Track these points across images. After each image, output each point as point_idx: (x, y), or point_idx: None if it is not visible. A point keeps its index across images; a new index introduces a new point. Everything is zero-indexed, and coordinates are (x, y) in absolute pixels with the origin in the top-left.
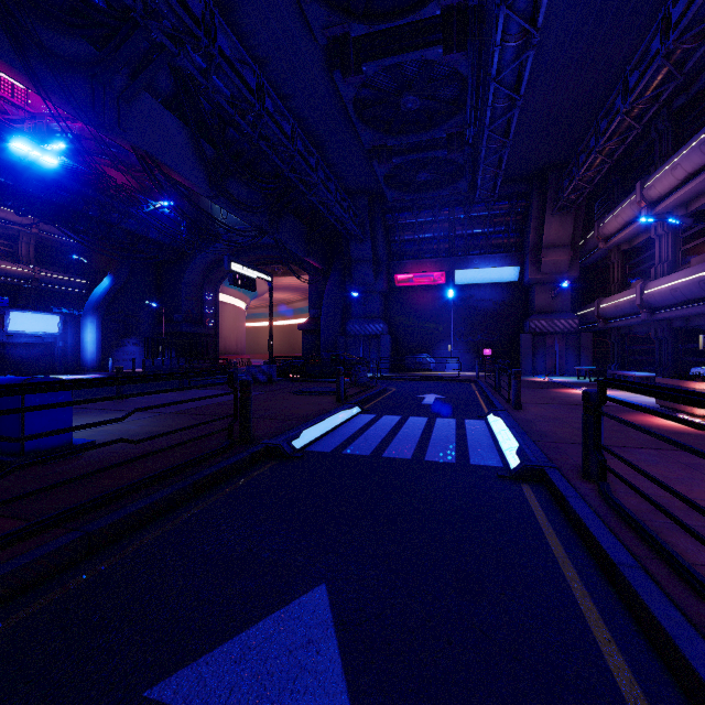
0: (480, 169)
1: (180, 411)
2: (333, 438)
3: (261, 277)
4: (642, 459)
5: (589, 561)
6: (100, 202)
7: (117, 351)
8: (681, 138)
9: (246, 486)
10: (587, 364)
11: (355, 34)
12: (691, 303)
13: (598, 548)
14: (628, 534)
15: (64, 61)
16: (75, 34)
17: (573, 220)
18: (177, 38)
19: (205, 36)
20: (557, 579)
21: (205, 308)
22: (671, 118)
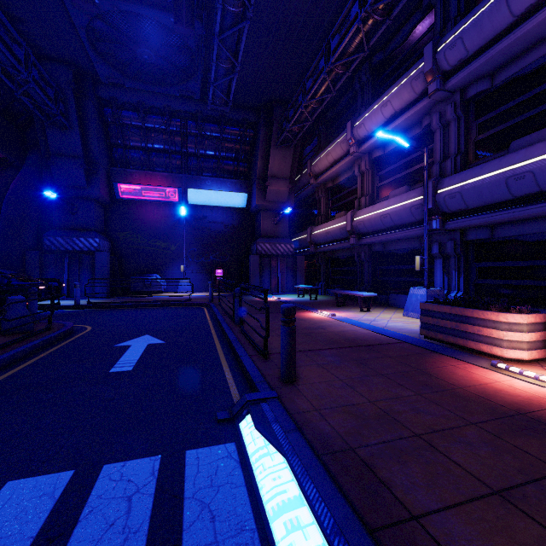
0: (215, 49)
1: None
2: None
3: None
4: None
5: None
6: None
7: None
8: (378, 90)
9: None
10: (301, 282)
11: None
12: (396, 229)
13: None
14: None
15: None
16: None
17: (292, 156)
18: None
19: None
20: None
21: None
22: (371, 72)
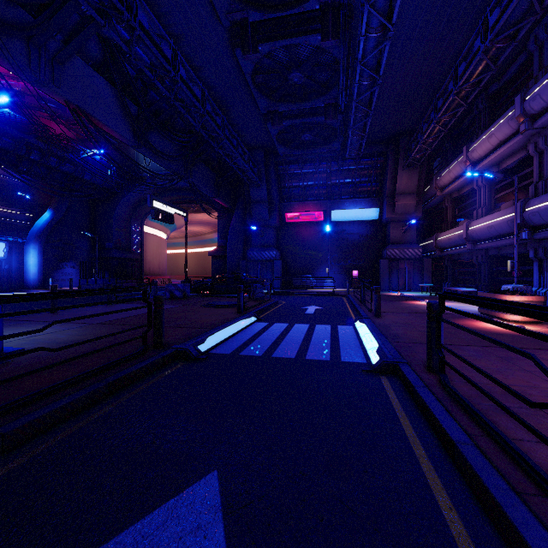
0: (350, 132)
1: (105, 322)
2: (233, 342)
3: (178, 213)
4: (470, 355)
5: (433, 439)
6: (41, 148)
7: (56, 273)
8: (494, 115)
9: (156, 385)
10: (428, 282)
11: (252, 20)
12: (501, 237)
13: (440, 428)
14: (463, 416)
15: (1, 23)
16: (12, 2)
17: (418, 174)
18: (104, 12)
19: (127, 12)
20: (409, 456)
21: (132, 238)
22: (487, 100)
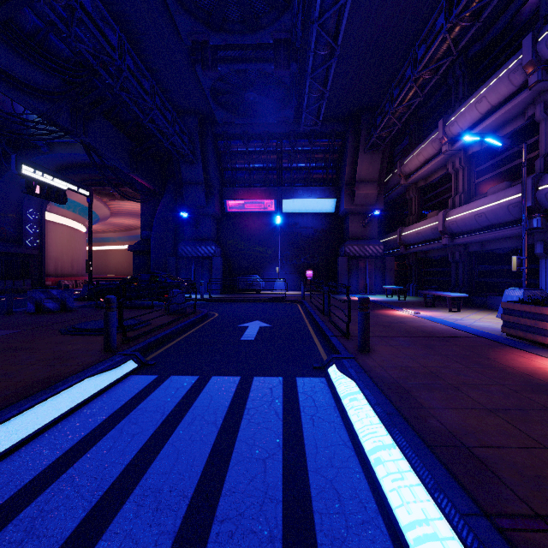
0: (307, 84)
1: None
2: None
3: (75, 189)
4: None
5: None
6: None
7: None
8: (475, 83)
9: None
10: (391, 283)
11: None
12: (493, 228)
13: None
14: None
15: None
16: None
17: (380, 159)
18: None
19: None
20: None
21: (26, 227)
22: (467, 65)
